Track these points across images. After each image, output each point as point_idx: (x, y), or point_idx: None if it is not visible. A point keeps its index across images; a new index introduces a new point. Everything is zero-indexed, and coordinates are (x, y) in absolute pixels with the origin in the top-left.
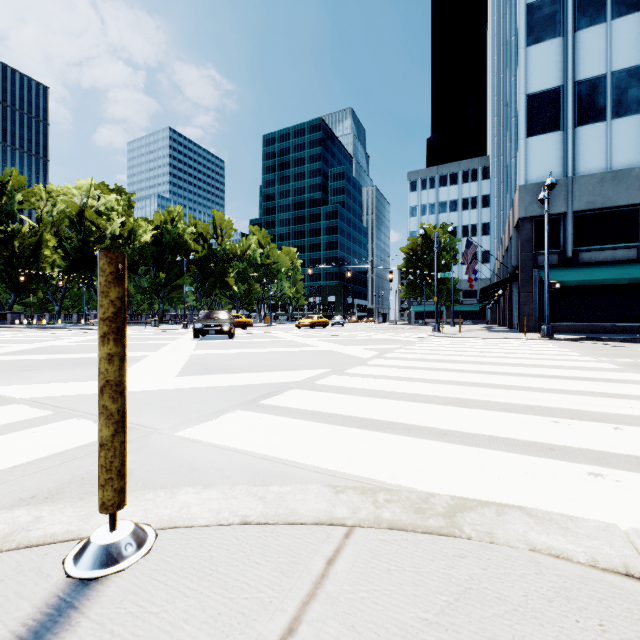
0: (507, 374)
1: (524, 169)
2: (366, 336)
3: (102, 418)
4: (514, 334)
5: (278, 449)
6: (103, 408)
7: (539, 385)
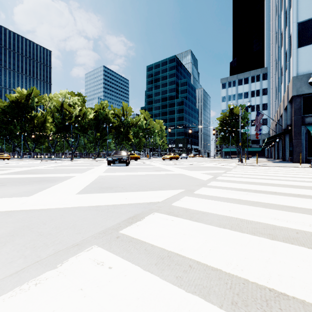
0: None
1: (296, 67)
2: (200, 164)
3: None
4: (290, 164)
5: None
6: None
7: None
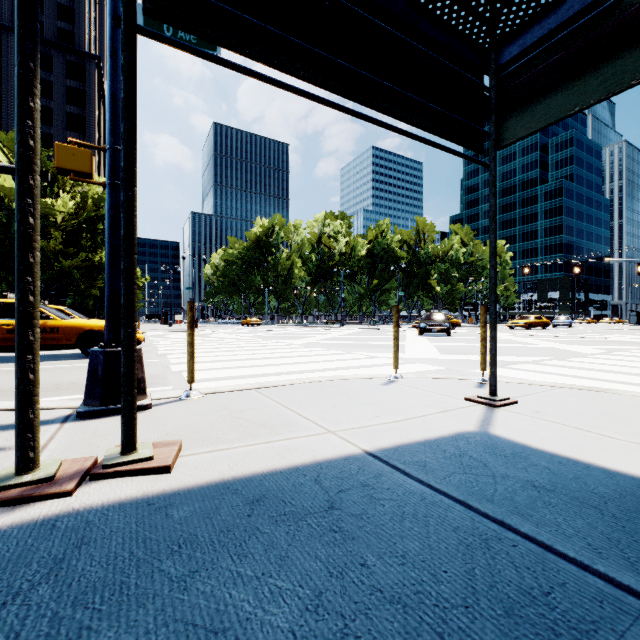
0: None
1: None
2: (599, 338)
3: (482, 347)
4: None
5: (525, 377)
6: (482, 344)
7: None
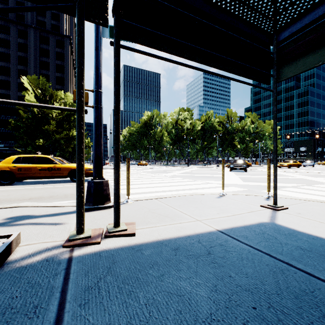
0: None
1: None
2: None
3: (268, 180)
4: None
5: (290, 195)
6: (268, 178)
7: None
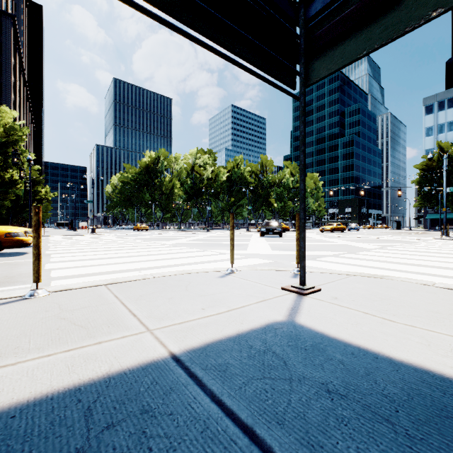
0: None
1: None
2: (376, 238)
3: (297, 245)
4: None
5: (328, 267)
6: (297, 243)
7: None
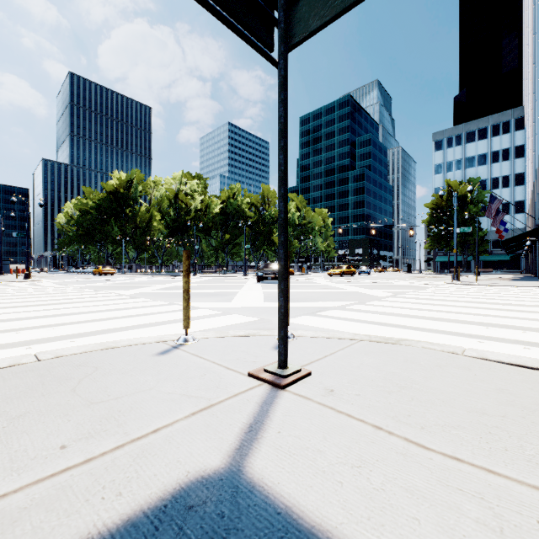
0: (487, 309)
1: None
2: (387, 283)
3: None
4: (536, 283)
5: (330, 327)
6: None
7: (503, 314)
